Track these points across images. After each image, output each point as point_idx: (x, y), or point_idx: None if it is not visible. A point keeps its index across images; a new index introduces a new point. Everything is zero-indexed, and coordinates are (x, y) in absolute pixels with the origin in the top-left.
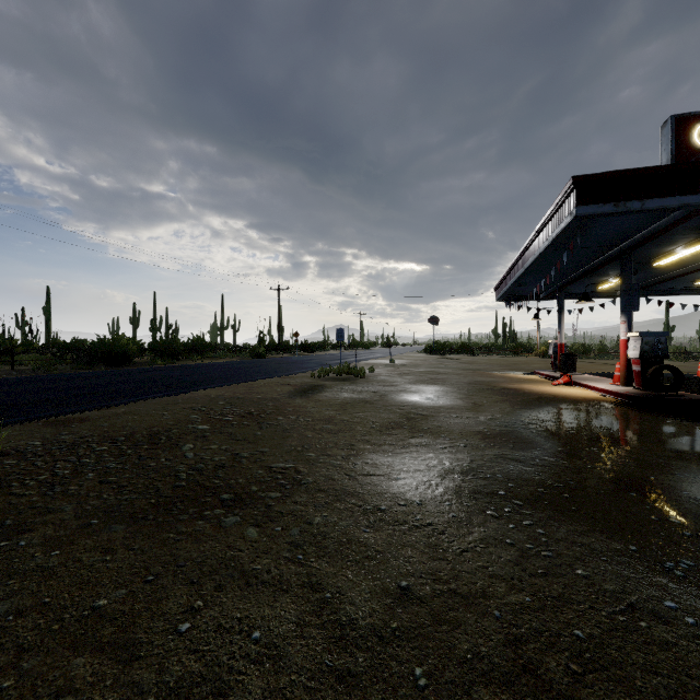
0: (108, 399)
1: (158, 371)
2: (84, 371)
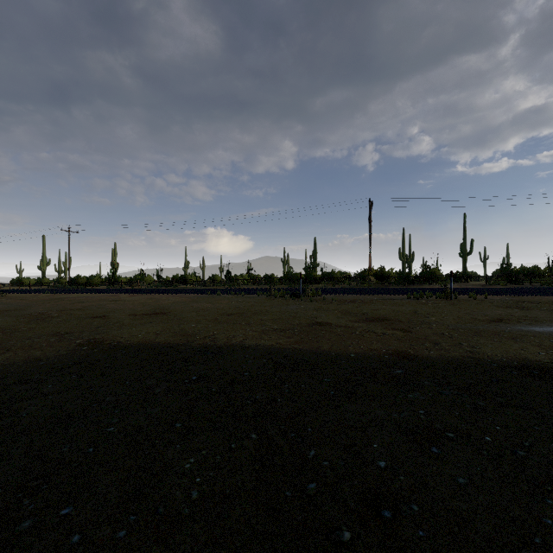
0: (542, 294)
1: None
2: None
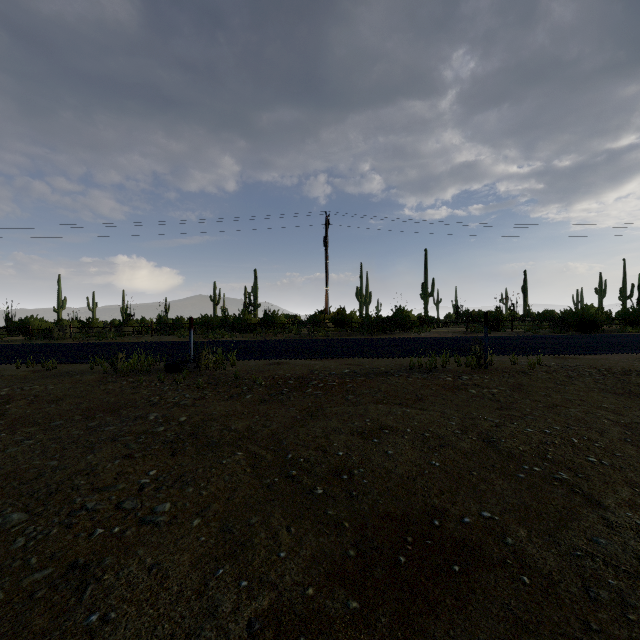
0: (587, 351)
1: (628, 337)
2: (559, 334)
